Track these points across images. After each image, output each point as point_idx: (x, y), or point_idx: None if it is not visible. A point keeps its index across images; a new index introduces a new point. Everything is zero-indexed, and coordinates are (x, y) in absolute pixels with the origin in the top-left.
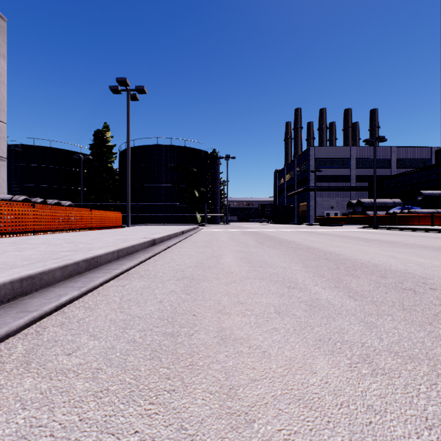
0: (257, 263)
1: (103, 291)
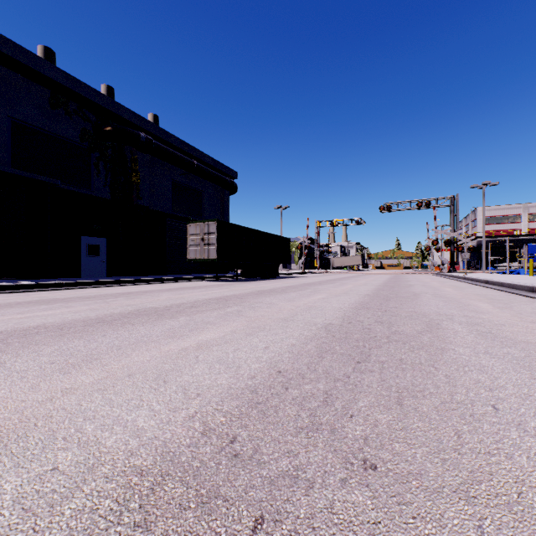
0: (452, 301)
1: (531, 299)
